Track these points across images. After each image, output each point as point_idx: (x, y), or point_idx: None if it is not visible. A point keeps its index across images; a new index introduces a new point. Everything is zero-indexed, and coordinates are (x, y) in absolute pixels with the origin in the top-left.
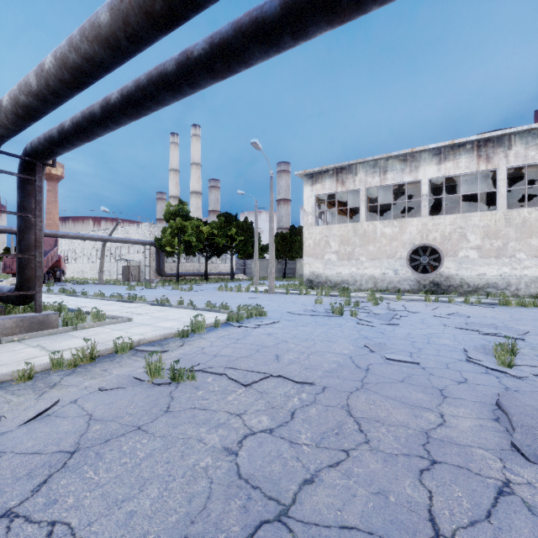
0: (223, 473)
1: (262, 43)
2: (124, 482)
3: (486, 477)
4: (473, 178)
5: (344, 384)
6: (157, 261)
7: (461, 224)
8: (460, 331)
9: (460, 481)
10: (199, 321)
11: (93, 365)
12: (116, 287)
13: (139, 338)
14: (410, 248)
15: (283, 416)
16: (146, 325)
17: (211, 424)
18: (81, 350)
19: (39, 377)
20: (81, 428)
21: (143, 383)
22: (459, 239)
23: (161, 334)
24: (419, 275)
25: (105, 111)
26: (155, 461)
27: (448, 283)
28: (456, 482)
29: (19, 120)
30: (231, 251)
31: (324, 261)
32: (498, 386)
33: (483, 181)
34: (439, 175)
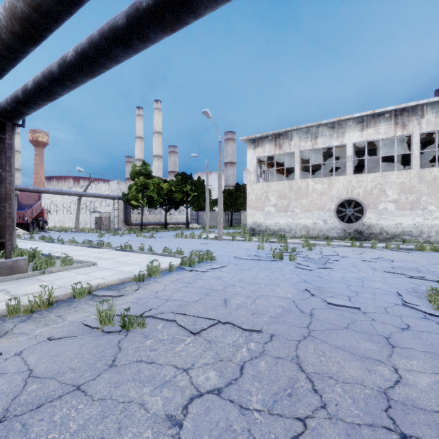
0: None
1: None
2: None
3: None
4: (390, 143)
5: (291, 331)
6: (125, 212)
7: (380, 181)
8: (388, 275)
9: None
10: (155, 266)
11: (50, 310)
12: (89, 235)
13: (99, 282)
14: (337, 201)
15: (232, 371)
16: (108, 269)
17: (156, 382)
18: (38, 296)
19: None
20: (16, 388)
21: (93, 331)
22: (379, 194)
23: (119, 278)
24: (345, 224)
25: (62, 69)
26: (87, 436)
27: (369, 231)
28: None
29: None
30: (186, 205)
31: (265, 212)
32: None
33: (399, 145)
34: (362, 139)
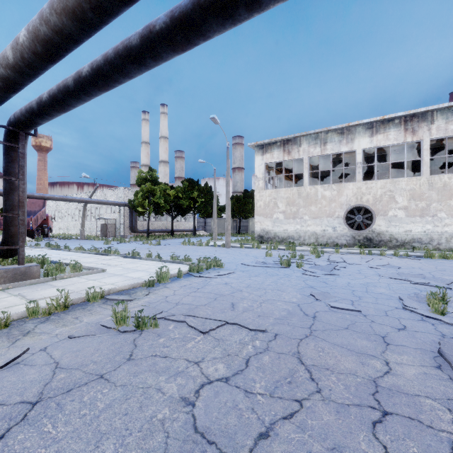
0: (179, 426)
1: (219, 15)
2: (81, 436)
3: (438, 431)
4: (400, 149)
5: (294, 331)
6: (130, 219)
7: (390, 188)
8: (393, 281)
9: (413, 434)
10: (164, 272)
11: (66, 313)
12: (95, 242)
13: (110, 287)
14: (347, 208)
15: (238, 364)
16: (118, 276)
17: (170, 372)
18: (55, 300)
19: (15, 325)
20: (46, 377)
21: (109, 331)
22: (388, 201)
23: (130, 283)
24: (355, 231)
25: (77, 83)
26: (114, 412)
27: (379, 238)
28: (409, 436)
29: (0, 92)
30: (194, 211)
31: (273, 219)
32: (434, 333)
33: (409, 151)
34: (371, 146)
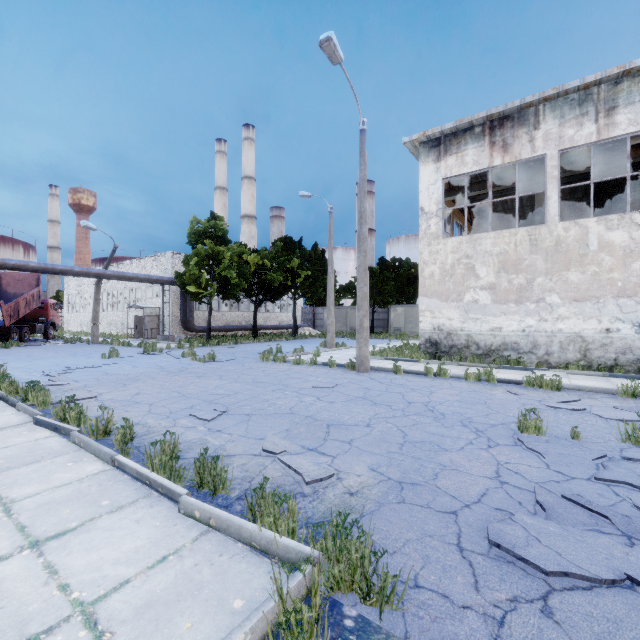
0: None
1: None
2: None
3: None
4: None
5: None
6: (183, 308)
7: None
8: None
9: None
10: None
11: None
12: (101, 351)
13: None
14: None
15: None
16: None
17: None
18: None
19: None
20: None
21: None
22: None
23: None
24: None
25: None
26: None
27: None
28: None
29: None
30: (293, 294)
31: (464, 304)
32: None
33: None
34: None
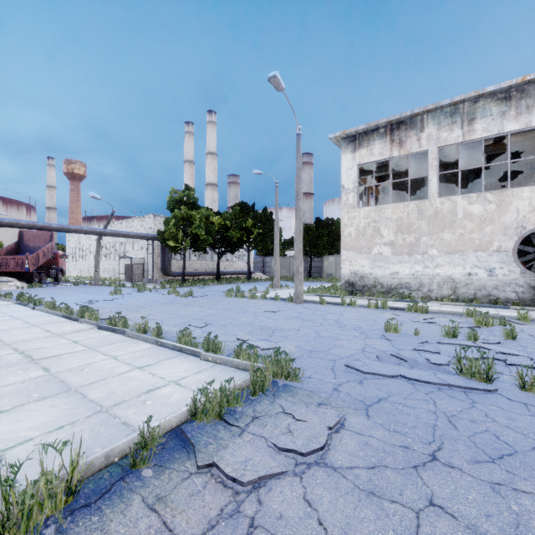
0: None
1: None
2: None
3: None
4: None
5: None
6: (162, 258)
7: None
8: None
9: None
10: (47, 474)
11: None
12: (105, 290)
13: None
14: (517, 234)
15: None
16: None
17: None
18: None
19: None
20: None
21: None
22: None
23: None
24: None
25: None
26: None
27: None
28: None
29: None
30: (248, 247)
31: (372, 255)
32: None
33: None
34: None
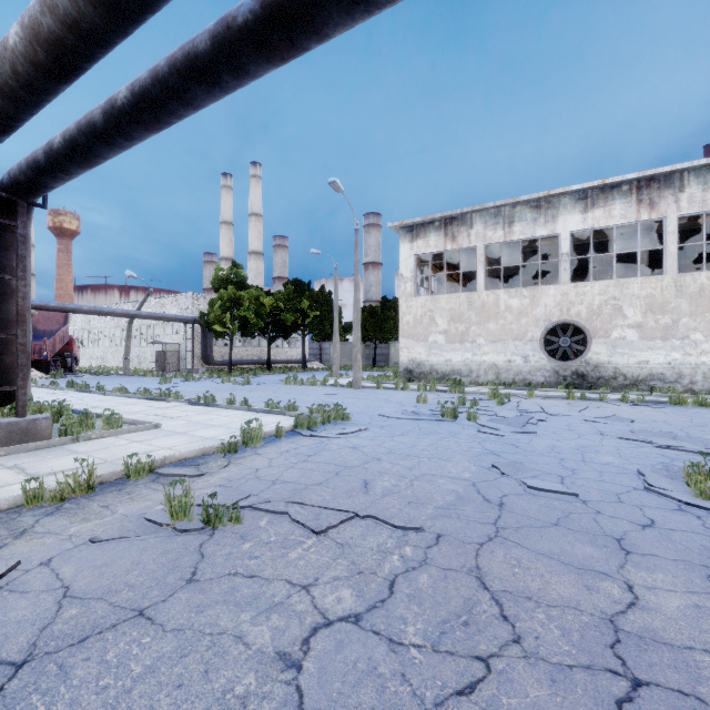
0: None
1: None
2: None
3: None
4: (630, 232)
5: (468, 530)
6: (203, 344)
7: (614, 294)
8: (625, 443)
9: None
10: (254, 429)
11: (90, 497)
12: (146, 380)
13: (165, 454)
14: (545, 326)
15: (377, 589)
16: (179, 434)
17: (260, 604)
18: (72, 476)
19: (3, 519)
20: (45, 614)
21: (160, 529)
22: (612, 315)
23: (198, 448)
24: (558, 363)
25: (109, 118)
26: (159, 682)
27: (597, 374)
28: None
29: None
30: (303, 331)
31: (428, 343)
32: (703, 532)
33: (644, 235)
34: (584, 227)
